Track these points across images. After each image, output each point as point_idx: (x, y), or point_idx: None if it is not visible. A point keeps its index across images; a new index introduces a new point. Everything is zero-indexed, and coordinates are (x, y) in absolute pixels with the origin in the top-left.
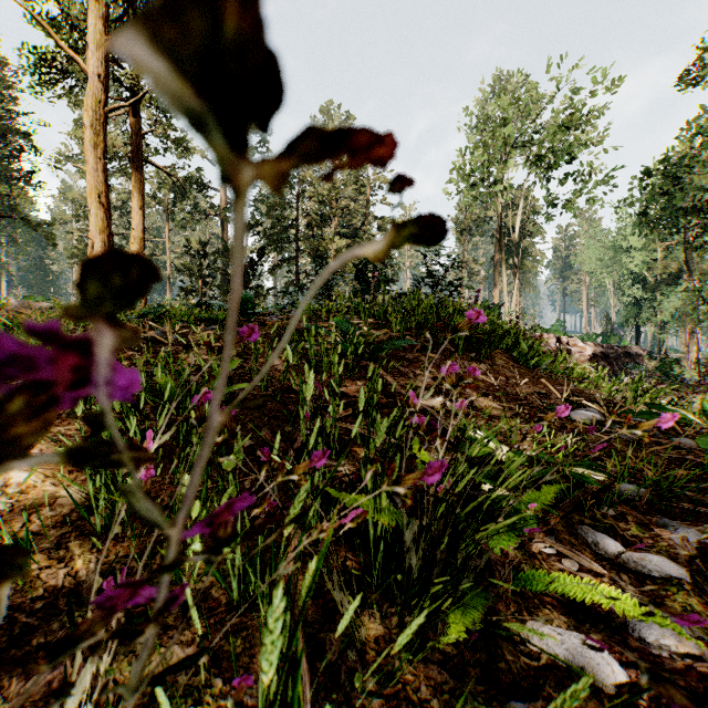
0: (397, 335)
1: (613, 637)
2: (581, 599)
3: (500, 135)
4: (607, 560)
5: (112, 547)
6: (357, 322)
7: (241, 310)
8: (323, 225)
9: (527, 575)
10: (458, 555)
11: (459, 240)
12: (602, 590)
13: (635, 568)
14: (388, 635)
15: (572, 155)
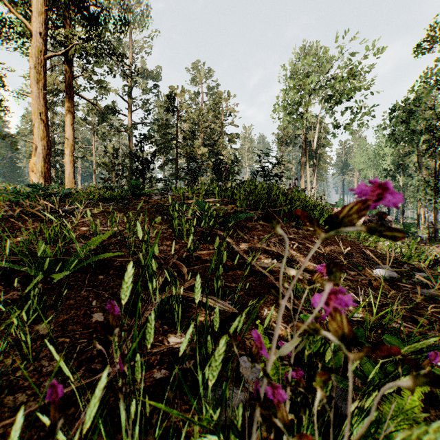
0: (240, 209)
1: None
2: None
3: (306, 82)
4: None
5: None
6: (213, 200)
7: (133, 191)
8: (194, 138)
9: None
10: None
11: (279, 149)
12: None
13: None
14: None
15: (350, 95)
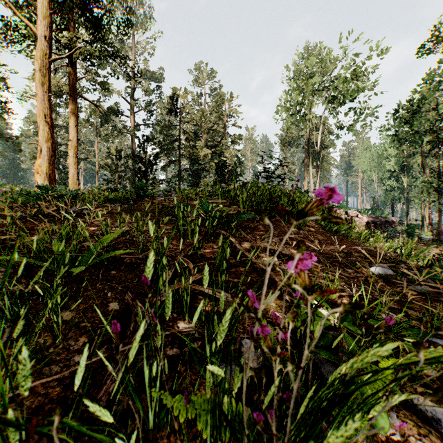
0: (243, 210)
1: None
2: None
3: (309, 83)
4: None
5: None
6: (216, 201)
7: (137, 193)
8: (196, 139)
9: None
10: None
11: (282, 150)
12: None
13: None
14: None
15: (353, 96)
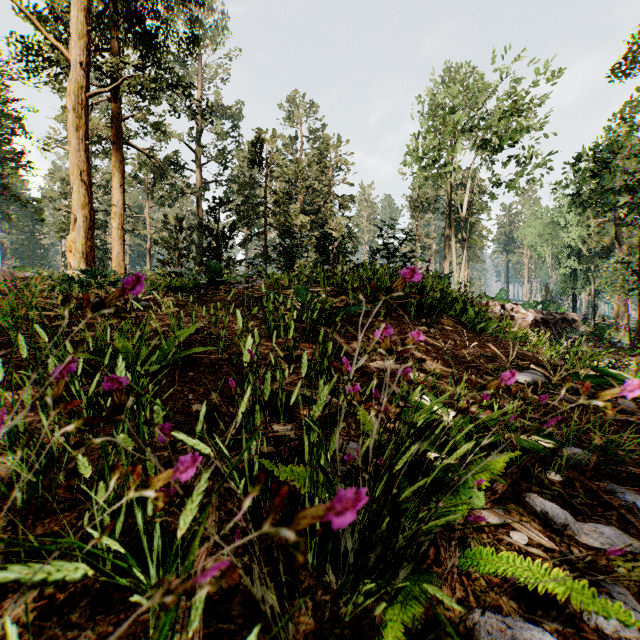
0: (353, 302)
1: (567, 626)
2: (533, 586)
3: (450, 121)
4: (557, 531)
5: (31, 523)
6: (317, 290)
7: (210, 279)
8: (289, 202)
9: (473, 553)
10: (399, 535)
11: (413, 217)
12: (556, 575)
13: (586, 540)
14: (320, 630)
15: (515, 139)
